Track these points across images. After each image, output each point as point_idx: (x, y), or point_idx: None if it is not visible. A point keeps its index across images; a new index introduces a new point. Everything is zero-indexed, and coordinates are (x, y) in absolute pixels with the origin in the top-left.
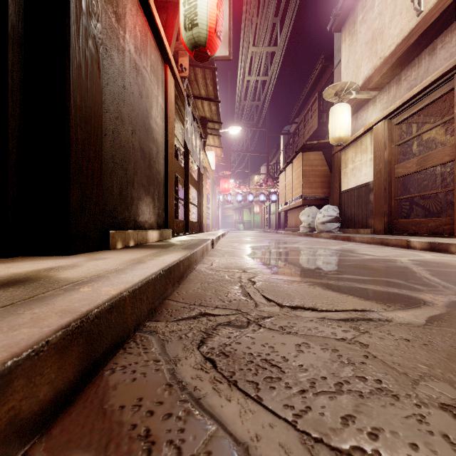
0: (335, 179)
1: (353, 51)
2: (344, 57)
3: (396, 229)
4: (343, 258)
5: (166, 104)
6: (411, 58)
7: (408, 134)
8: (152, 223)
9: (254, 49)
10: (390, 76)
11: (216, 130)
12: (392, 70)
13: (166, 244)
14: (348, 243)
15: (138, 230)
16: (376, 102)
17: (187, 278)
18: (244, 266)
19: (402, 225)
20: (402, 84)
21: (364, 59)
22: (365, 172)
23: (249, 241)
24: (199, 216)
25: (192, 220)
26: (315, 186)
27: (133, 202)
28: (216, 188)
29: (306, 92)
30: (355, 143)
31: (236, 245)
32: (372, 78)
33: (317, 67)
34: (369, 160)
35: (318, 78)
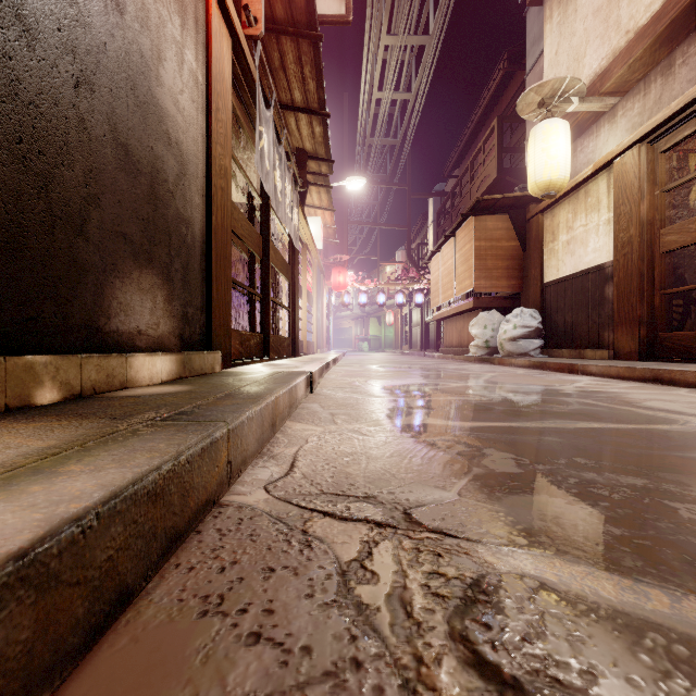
0: (532, 262)
1: (567, 32)
2: (549, 46)
3: (665, 349)
4: (652, 430)
5: (208, 76)
6: (694, 24)
7: (682, 172)
8: (164, 336)
9: (390, 40)
10: (645, 66)
11: (324, 177)
12: (653, 52)
13: (173, 391)
14: (576, 377)
15: (85, 354)
16: (617, 117)
17: (120, 625)
18: (395, 473)
19: (678, 343)
20: (676, 73)
21: (591, 41)
22: (594, 245)
23: (383, 374)
24: (293, 326)
25: (280, 334)
26: (497, 275)
27: (83, 278)
28: (325, 282)
29: (475, 123)
30: (573, 195)
31: (360, 383)
32: (609, 71)
33: (495, 76)
34: (604, 223)
35: (494, 98)
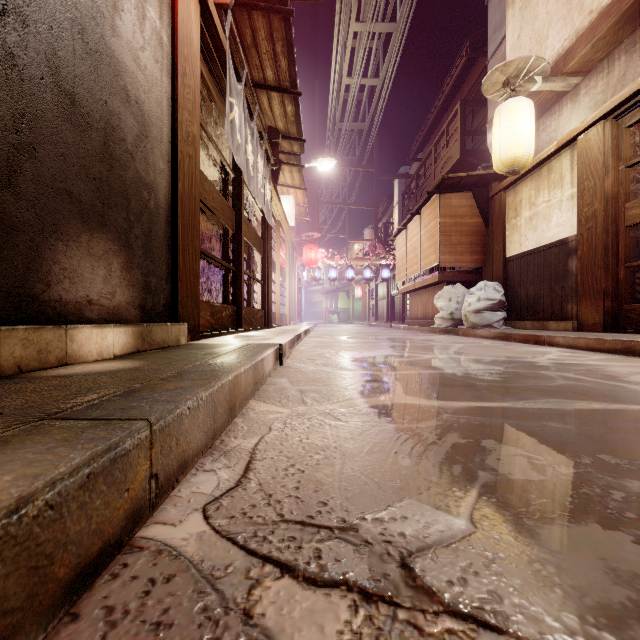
0: (495, 237)
1: (529, 16)
2: (511, 31)
3: (629, 321)
4: None
5: (174, 38)
6: None
7: None
8: (121, 307)
9: (358, 27)
10: (608, 45)
11: (296, 156)
12: (617, 31)
13: (116, 369)
14: (543, 348)
15: (6, 326)
16: (580, 96)
17: None
18: (380, 481)
19: None
20: None
21: (554, 24)
22: (557, 220)
23: (353, 345)
24: (266, 299)
25: (254, 306)
26: (461, 250)
27: (12, 237)
28: (298, 258)
29: (438, 108)
30: (536, 172)
31: (331, 354)
32: (573, 51)
33: (457, 63)
34: (567, 199)
35: (457, 84)
